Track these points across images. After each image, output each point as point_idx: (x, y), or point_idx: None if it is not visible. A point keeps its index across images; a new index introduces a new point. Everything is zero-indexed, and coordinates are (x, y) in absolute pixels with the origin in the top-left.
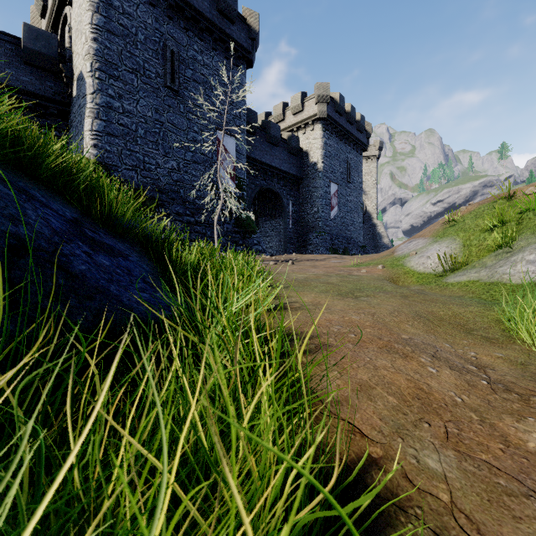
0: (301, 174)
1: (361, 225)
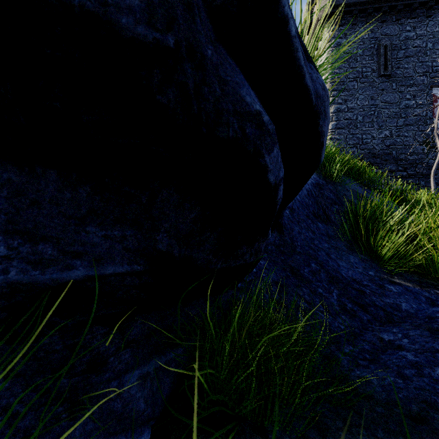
0: None
1: None
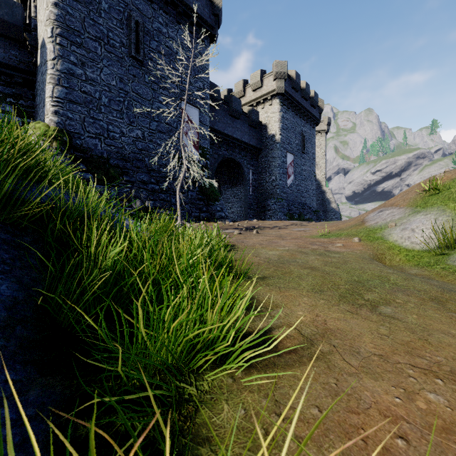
0: (260, 145)
1: (314, 192)
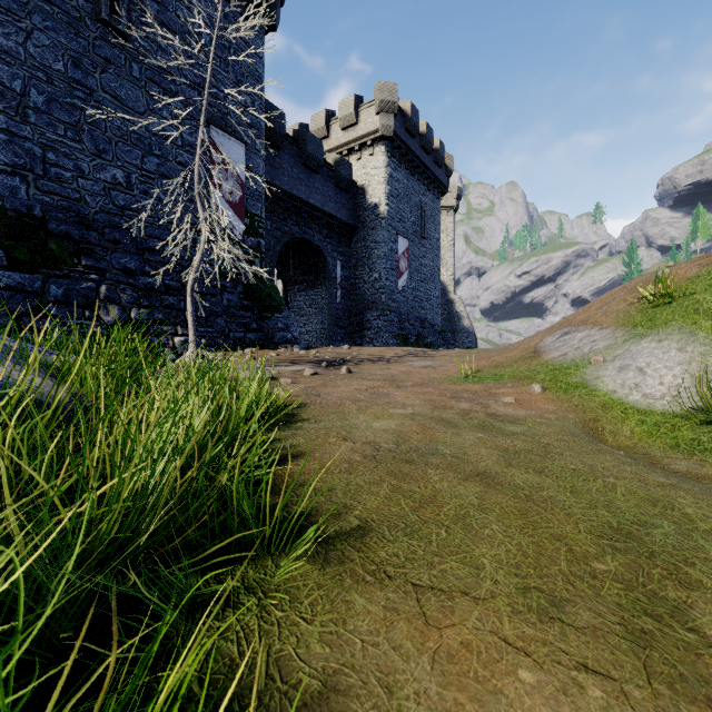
0: (354, 221)
1: (439, 301)
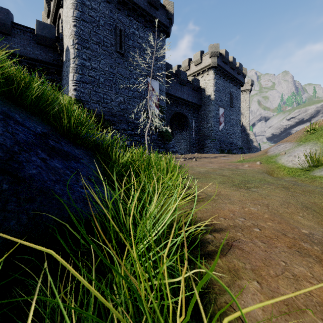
0: (200, 103)
1: (239, 134)
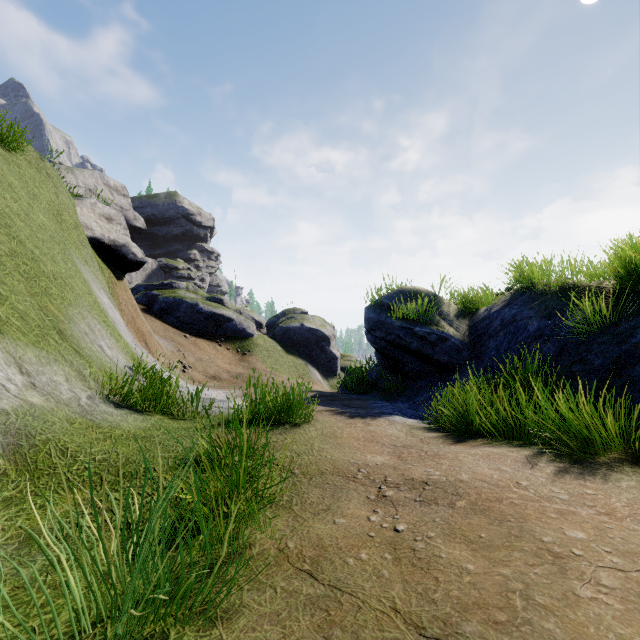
0: None
1: None
